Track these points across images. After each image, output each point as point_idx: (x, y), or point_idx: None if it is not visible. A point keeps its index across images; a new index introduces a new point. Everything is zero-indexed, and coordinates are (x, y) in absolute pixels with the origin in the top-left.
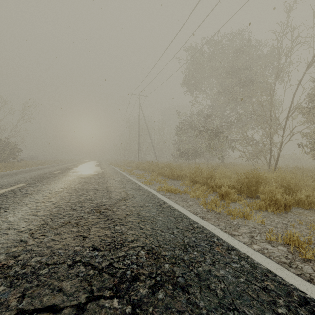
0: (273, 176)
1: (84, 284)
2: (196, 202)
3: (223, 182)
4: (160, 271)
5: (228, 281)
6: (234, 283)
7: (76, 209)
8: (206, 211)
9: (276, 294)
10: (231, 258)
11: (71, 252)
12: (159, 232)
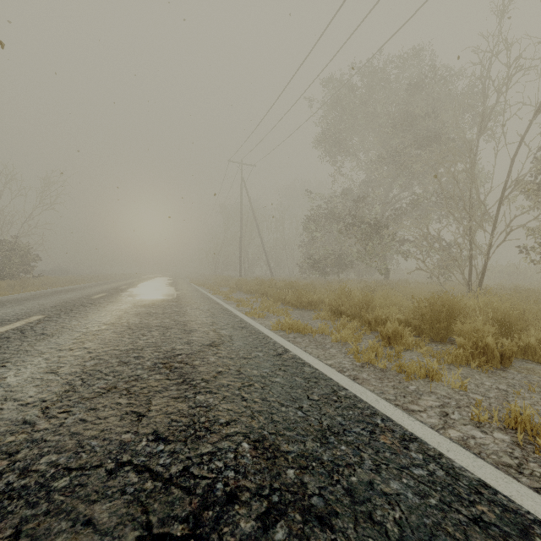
0: (477, 304)
1: (134, 509)
2: (342, 350)
3: (389, 315)
4: (279, 484)
5: (406, 505)
6: (419, 508)
7: (128, 362)
8: (360, 367)
9: (501, 531)
10: (410, 457)
11: (114, 444)
12: (277, 406)
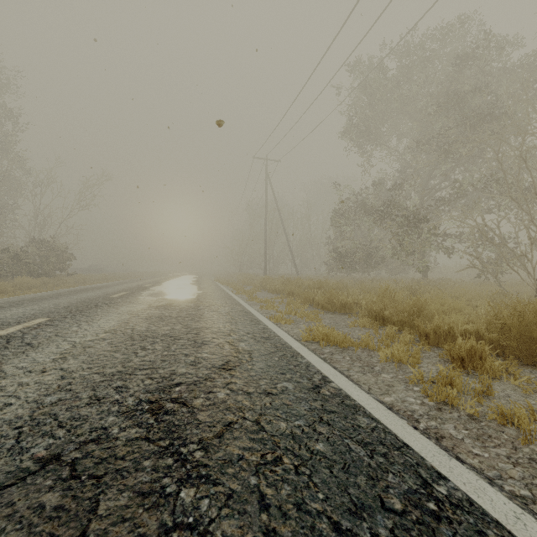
0: None
1: None
2: (398, 375)
3: (453, 325)
4: None
5: None
6: None
7: (102, 398)
8: (435, 410)
9: None
10: None
11: None
12: (327, 534)
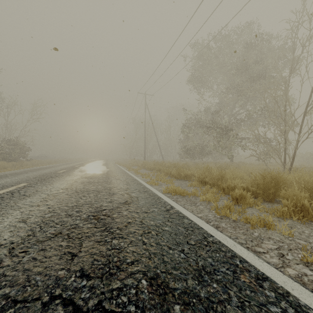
0: (293, 178)
1: None
2: (207, 206)
3: (236, 184)
4: None
5: None
6: None
7: (71, 215)
8: (219, 218)
9: None
10: (265, 294)
11: (51, 279)
12: (166, 249)
